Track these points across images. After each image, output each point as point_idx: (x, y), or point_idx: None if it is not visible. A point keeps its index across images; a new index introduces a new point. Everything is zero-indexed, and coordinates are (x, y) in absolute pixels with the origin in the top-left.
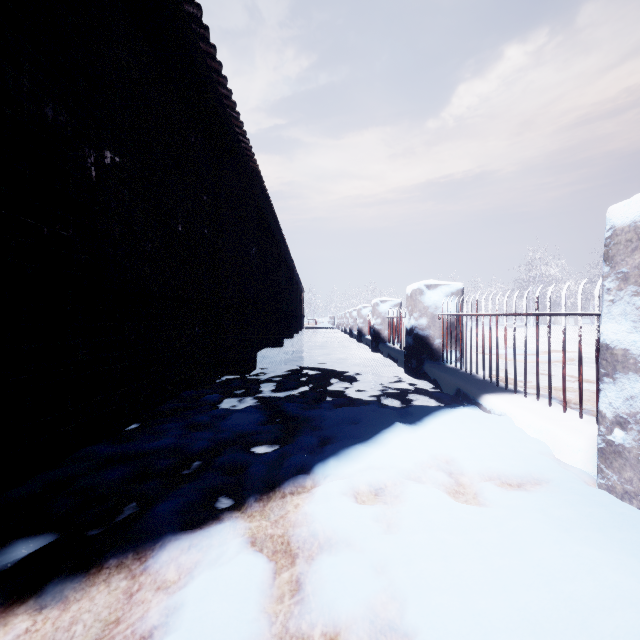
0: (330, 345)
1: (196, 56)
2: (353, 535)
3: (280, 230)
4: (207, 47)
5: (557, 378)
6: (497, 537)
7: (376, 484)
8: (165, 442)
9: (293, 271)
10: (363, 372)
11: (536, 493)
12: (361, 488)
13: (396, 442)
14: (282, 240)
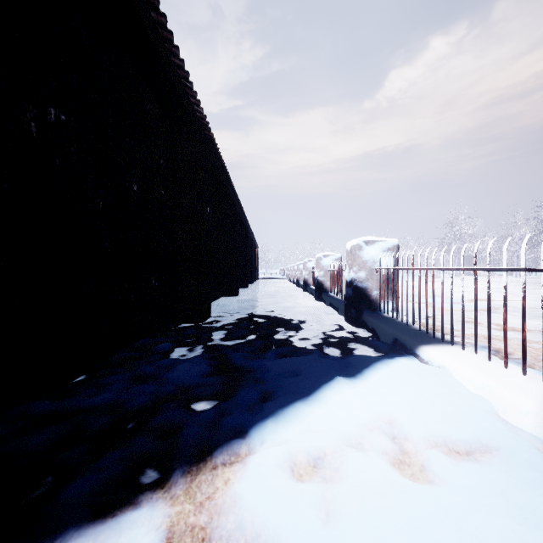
0: (279, 294)
1: (147, 23)
2: (285, 531)
3: (235, 193)
4: (158, 16)
5: (485, 326)
6: (457, 541)
7: (315, 452)
8: (105, 398)
9: (248, 229)
10: (307, 320)
11: (489, 467)
12: (299, 458)
13: (336, 400)
14: (237, 202)
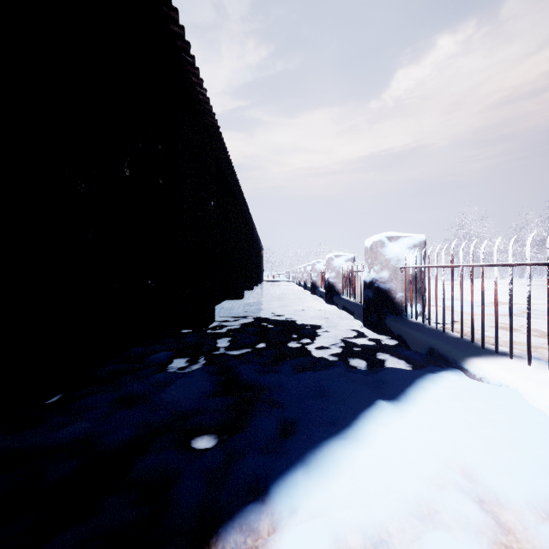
0: (287, 297)
1: None
2: None
3: (240, 190)
4: None
5: (522, 333)
6: None
7: (373, 532)
8: (76, 431)
9: (253, 230)
10: (321, 325)
11: None
12: (350, 542)
13: (385, 437)
14: (242, 200)
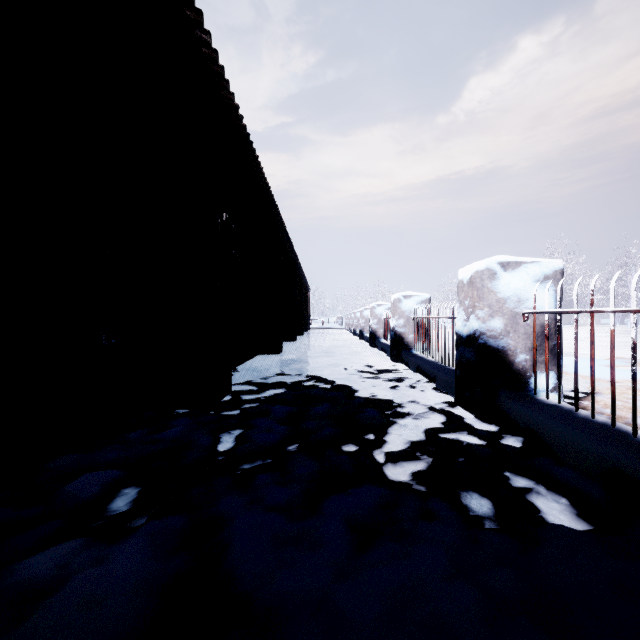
0: (338, 350)
1: None
2: None
3: (277, 210)
4: None
5: None
6: None
7: None
8: None
9: (296, 265)
10: (390, 401)
11: None
12: None
13: None
14: (281, 225)
